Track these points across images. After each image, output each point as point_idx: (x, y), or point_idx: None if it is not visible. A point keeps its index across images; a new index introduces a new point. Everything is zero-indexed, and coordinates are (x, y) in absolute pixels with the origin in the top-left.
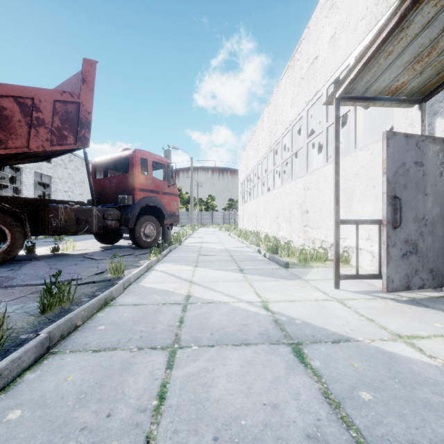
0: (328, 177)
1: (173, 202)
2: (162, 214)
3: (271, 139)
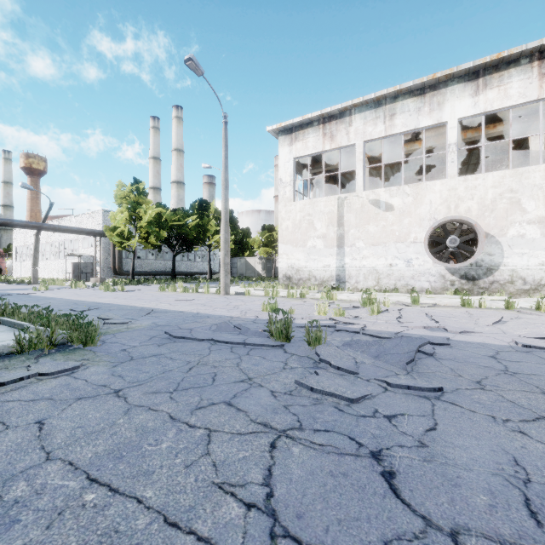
0: (69, 262)
1: (5, 265)
2: (1, 270)
3: (49, 239)
